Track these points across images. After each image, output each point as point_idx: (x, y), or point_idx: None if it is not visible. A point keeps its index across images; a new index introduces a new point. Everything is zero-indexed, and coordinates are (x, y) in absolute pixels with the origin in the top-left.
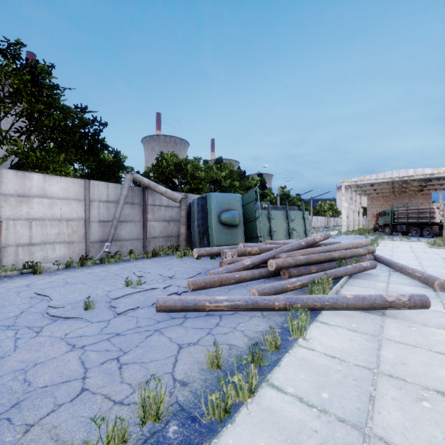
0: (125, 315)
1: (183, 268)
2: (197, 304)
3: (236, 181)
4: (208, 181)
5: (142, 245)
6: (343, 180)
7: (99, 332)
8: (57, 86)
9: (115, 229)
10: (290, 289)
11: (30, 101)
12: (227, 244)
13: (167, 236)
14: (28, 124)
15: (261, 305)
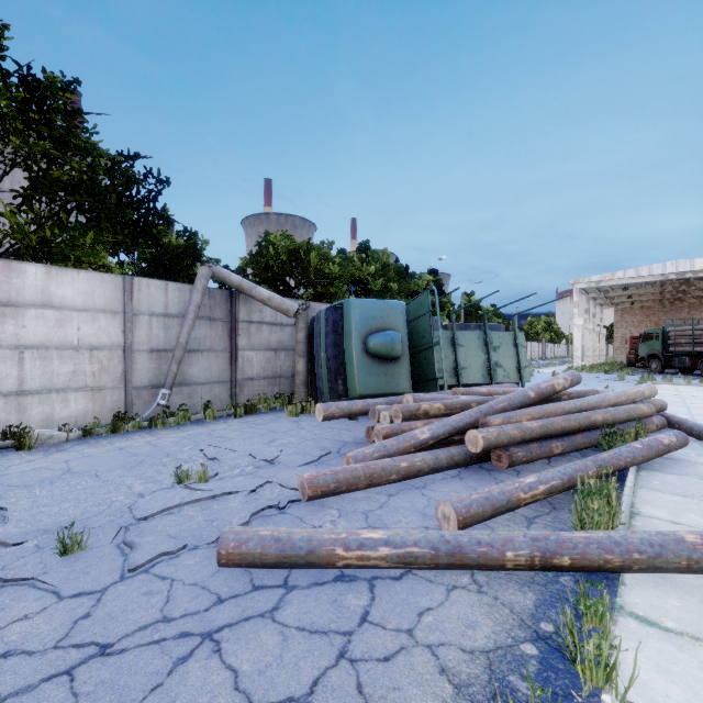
0: (147, 572)
1: (298, 440)
2: (316, 552)
3: (392, 283)
4: (345, 280)
5: (228, 393)
6: (576, 280)
7: (62, 636)
8: (77, 111)
9: (178, 365)
10: (524, 502)
11: (22, 131)
12: (379, 392)
13: (274, 377)
14: (28, 179)
15: (472, 558)
